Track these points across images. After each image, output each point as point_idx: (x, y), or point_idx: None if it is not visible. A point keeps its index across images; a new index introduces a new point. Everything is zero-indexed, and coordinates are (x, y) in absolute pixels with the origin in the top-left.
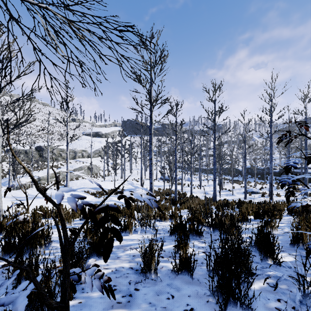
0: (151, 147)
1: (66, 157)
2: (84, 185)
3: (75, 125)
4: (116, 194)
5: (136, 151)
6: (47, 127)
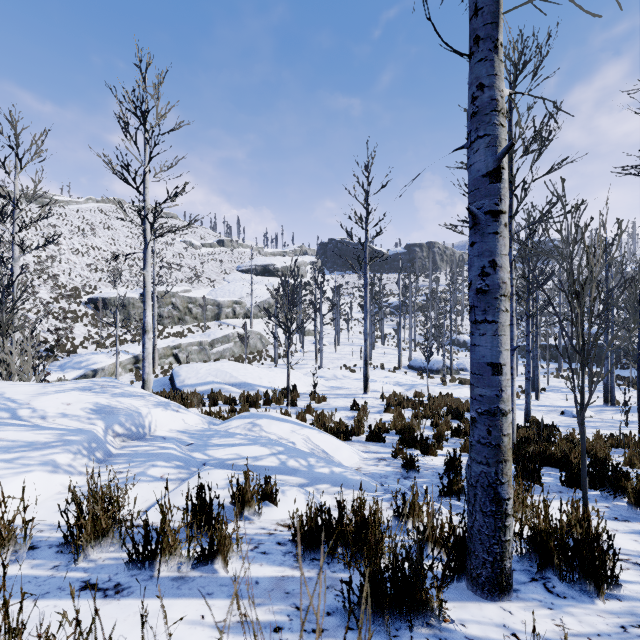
0: (494, 83)
1: (200, 316)
2: (216, 375)
3: (224, 252)
4: (294, 405)
5: (349, 305)
6: (170, 256)
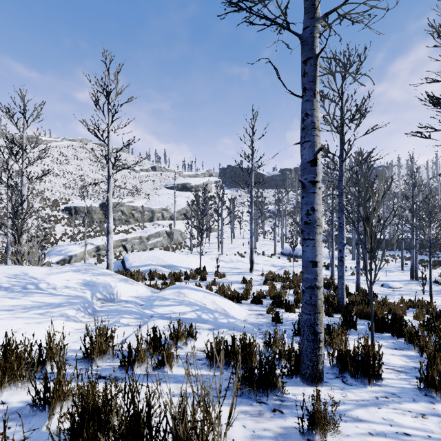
0: (313, 113)
1: (140, 219)
2: (152, 260)
3: (155, 175)
4: (204, 280)
5: (241, 211)
6: (119, 178)
